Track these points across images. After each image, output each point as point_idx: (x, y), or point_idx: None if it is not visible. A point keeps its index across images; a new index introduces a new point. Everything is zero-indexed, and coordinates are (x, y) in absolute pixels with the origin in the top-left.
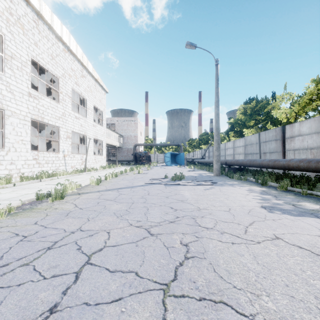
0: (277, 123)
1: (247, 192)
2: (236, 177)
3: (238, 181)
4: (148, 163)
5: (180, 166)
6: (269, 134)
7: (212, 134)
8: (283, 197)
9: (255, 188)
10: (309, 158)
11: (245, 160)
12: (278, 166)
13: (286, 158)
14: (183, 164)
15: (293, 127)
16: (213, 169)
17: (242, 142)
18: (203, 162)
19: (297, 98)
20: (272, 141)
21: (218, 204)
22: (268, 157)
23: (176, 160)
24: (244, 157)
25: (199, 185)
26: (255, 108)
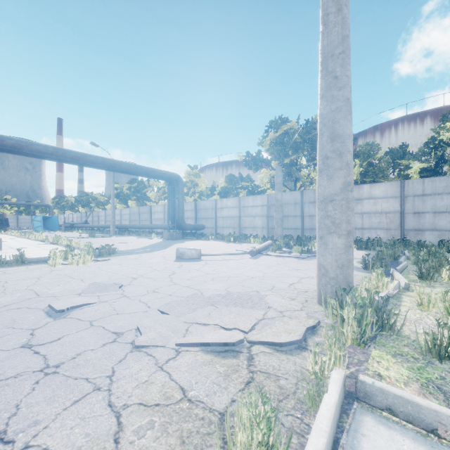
0: (150, 200)
1: (133, 237)
2: (127, 234)
3: (128, 236)
4: (5, 229)
5: (62, 232)
6: (144, 209)
7: (93, 196)
8: (144, 237)
9: (136, 236)
10: (160, 223)
11: (131, 225)
12: (146, 227)
13: (152, 223)
14: (57, 229)
15: (155, 207)
16: (111, 230)
17: (128, 211)
18: (91, 226)
19: (159, 189)
20: (146, 213)
21: (124, 239)
22: (144, 223)
23: (46, 225)
24: (129, 222)
25: (110, 237)
26: (137, 188)
